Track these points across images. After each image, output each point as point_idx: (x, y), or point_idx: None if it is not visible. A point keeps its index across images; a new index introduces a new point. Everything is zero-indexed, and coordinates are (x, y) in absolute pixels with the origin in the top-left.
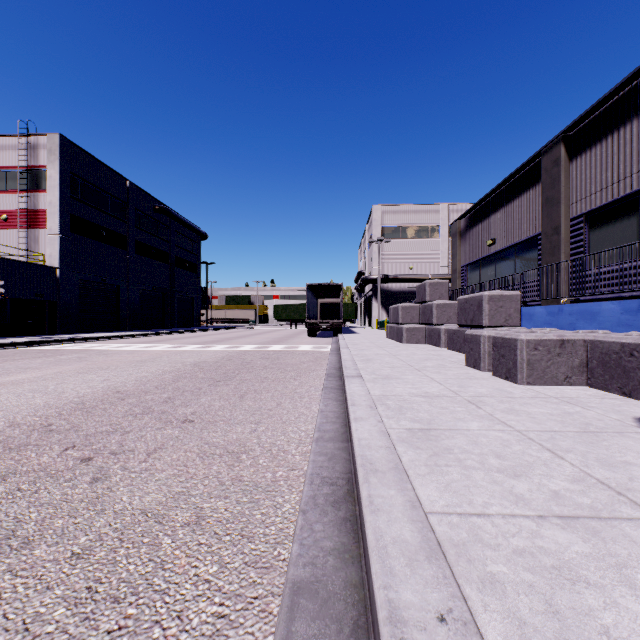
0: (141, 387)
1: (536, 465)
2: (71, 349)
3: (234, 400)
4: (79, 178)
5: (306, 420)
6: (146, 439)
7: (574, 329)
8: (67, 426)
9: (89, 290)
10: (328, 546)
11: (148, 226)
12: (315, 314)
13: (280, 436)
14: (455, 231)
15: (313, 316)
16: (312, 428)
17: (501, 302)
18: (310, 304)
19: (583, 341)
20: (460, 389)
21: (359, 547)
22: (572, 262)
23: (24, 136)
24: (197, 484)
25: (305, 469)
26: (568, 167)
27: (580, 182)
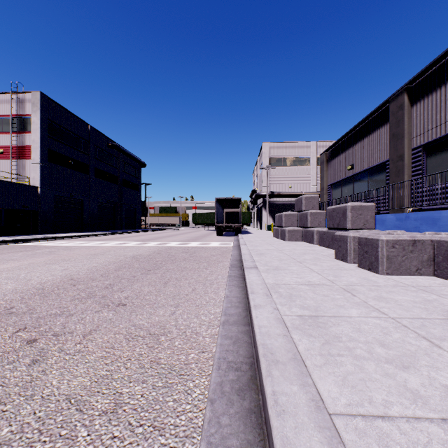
0: (90, 275)
1: (419, 355)
2: (46, 245)
3: (159, 286)
4: (54, 123)
5: (215, 304)
6: (85, 321)
7: (418, 231)
8: (25, 309)
9: (61, 203)
10: (234, 445)
11: (103, 157)
12: (222, 220)
13: (193, 319)
14: (323, 160)
15: (220, 221)
16: (219, 311)
17: (360, 211)
18: (218, 213)
19: (430, 241)
20: (335, 278)
21: (265, 447)
22: (416, 180)
23: (15, 93)
24: (120, 367)
25: (213, 351)
26: (410, 110)
27: (419, 121)
